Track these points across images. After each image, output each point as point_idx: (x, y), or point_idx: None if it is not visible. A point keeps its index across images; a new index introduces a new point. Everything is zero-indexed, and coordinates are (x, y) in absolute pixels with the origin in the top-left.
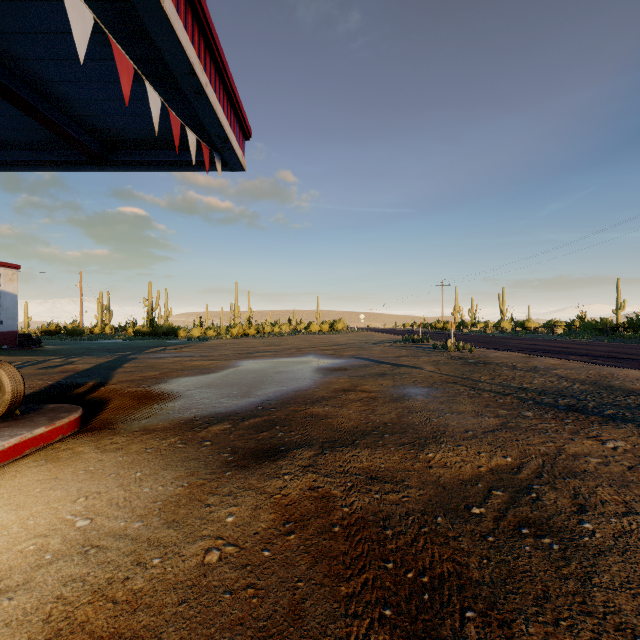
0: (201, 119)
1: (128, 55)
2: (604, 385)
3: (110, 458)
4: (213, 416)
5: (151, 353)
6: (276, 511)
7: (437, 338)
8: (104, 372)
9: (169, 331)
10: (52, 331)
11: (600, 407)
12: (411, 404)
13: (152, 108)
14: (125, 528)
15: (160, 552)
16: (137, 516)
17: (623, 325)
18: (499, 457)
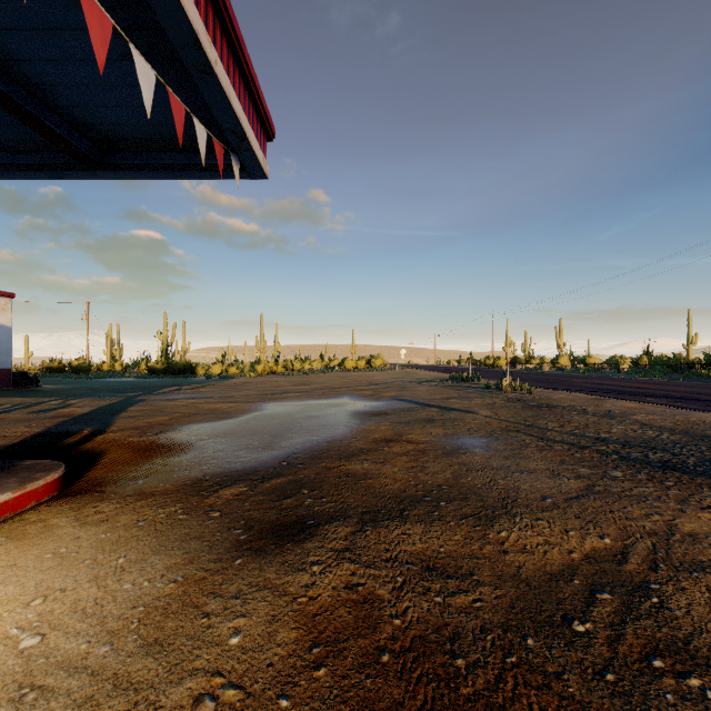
0: (211, 109)
1: (116, 23)
2: (699, 435)
3: (90, 535)
4: (227, 475)
5: (163, 394)
6: (300, 625)
7: (488, 376)
8: (104, 417)
9: (186, 368)
10: (55, 368)
11: (703, 464)
12: (469, 459)
13: (142, 83)
14: (86, 654)
15: (128, 700)
16: (106, 632)
17: (700, 361)
18: (594, 537)
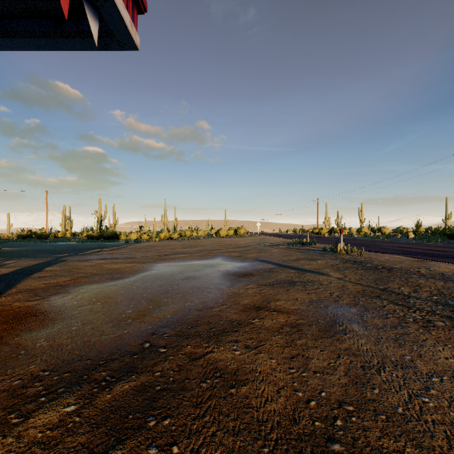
0: None
1: None
2: None
3: None
4: (71, 368)
5: (85, 255)
6: None
7: (319, 241)
8: (16, 278)
9: (112, 235)
10: (24, 235)
11: None
12: (355, 345)
13: None
14: None
15: None
16: None
17: None
18: None
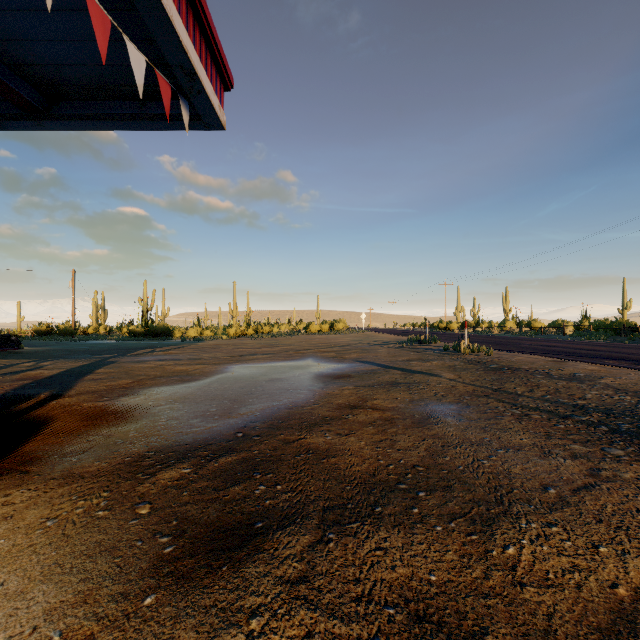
0: (153, 35)
1: None
2: None
3: None
4: (173, 450)
5: (136, 355)
6: None
7: (444, 339)
8: (68, 380)
9: (164, 331)
10: (43, 331)
11: None
12: (443, 431)
13: None
14: None
15: None
16: None
17: None
18: (637, 559)
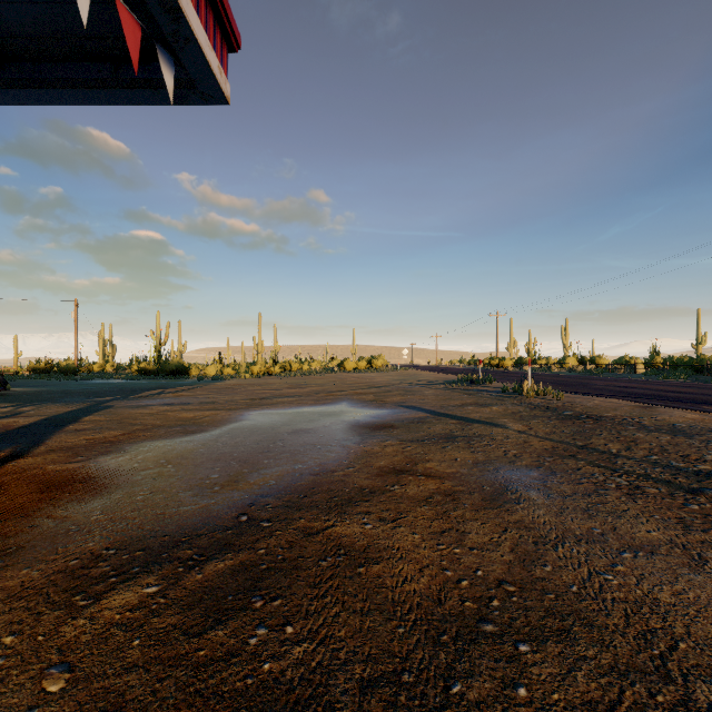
0: None
1: None
2: None
3: None
4: (144, 546)
5: (139, 398)
6: None
7: (498, 378)
8: (43, 431)
9: (178, 369)
10: (41, 369)
11: None
12: (530, 516)
13: None
14: None
15: None
16: None
17: None
18: None
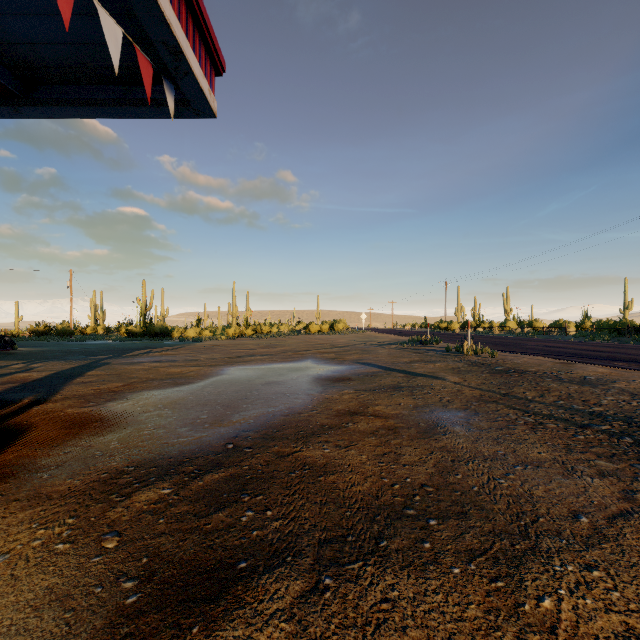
0: (131, 5)
1: None
2: None
3: None
4: (155, 464)
5: (131, 357)
6: None
7: (445, 339)
8: (56, 383)
9: (162, 331)
10: (41, 331)
11: None
12: (452, 443)
13: None
14: None
15: None
16: None
17: None
18: None
